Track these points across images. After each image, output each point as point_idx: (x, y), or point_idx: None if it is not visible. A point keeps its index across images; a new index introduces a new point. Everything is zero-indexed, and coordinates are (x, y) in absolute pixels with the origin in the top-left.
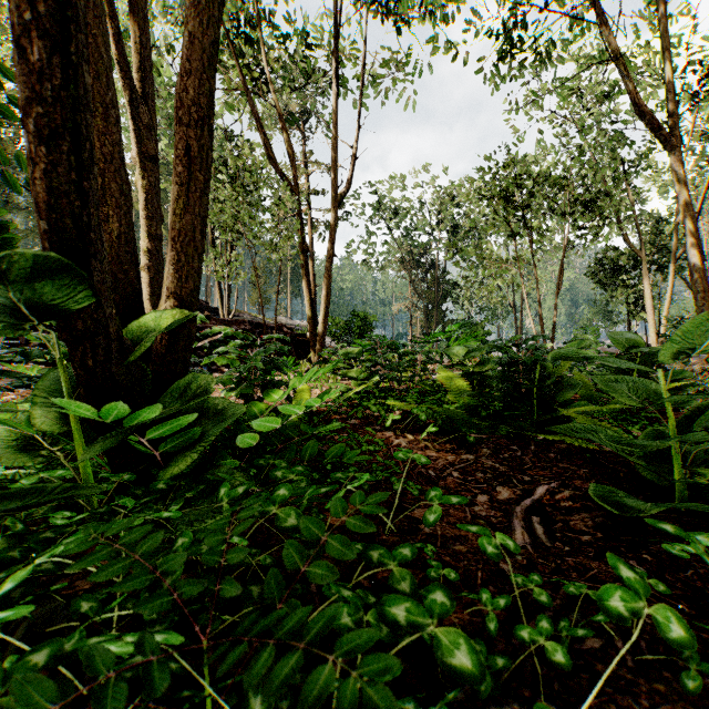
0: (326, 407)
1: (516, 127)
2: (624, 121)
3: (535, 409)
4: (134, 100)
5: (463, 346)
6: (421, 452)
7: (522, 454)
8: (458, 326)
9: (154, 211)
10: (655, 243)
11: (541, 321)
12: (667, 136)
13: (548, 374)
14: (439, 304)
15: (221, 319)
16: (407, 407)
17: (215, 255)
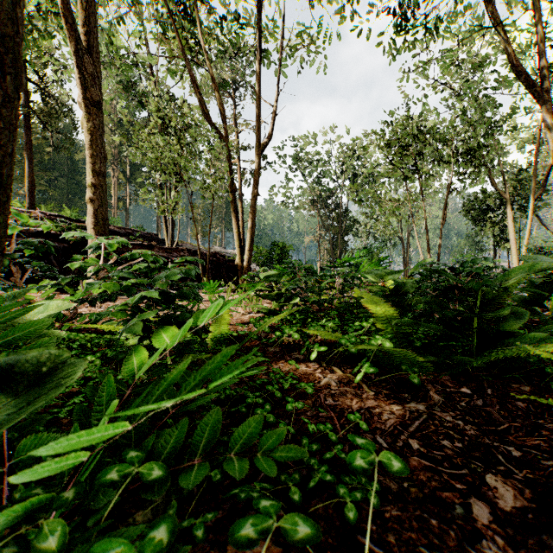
0: (247, 329)
1: (405, 93)
2: (493, 87)
3: (475, 339)
4: (79, 50)
5: (378, 269)
6: (357, 399)
7: (484, 404)
8: (367, 252)
9: (98, 150)
10: (516, 187)
11: (428, 249)
12: (540, 92)
13: (487, 301)
14: (342, 236)
15: (163, 247)
16: (332, 335)
17: (157, 193)
